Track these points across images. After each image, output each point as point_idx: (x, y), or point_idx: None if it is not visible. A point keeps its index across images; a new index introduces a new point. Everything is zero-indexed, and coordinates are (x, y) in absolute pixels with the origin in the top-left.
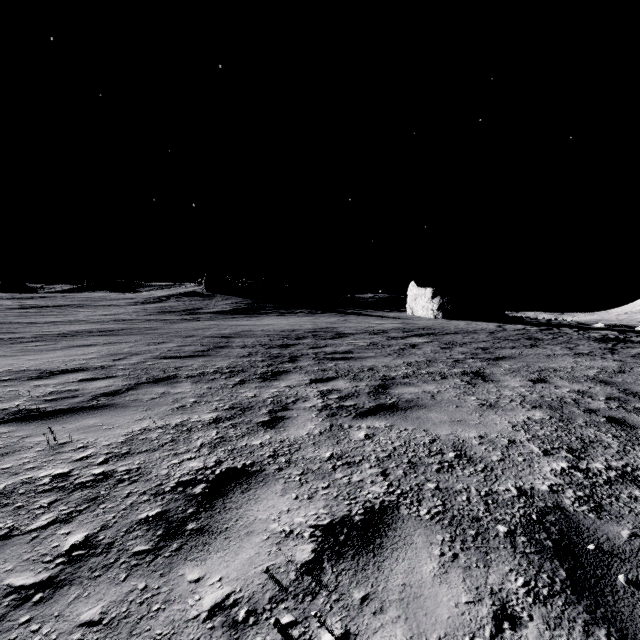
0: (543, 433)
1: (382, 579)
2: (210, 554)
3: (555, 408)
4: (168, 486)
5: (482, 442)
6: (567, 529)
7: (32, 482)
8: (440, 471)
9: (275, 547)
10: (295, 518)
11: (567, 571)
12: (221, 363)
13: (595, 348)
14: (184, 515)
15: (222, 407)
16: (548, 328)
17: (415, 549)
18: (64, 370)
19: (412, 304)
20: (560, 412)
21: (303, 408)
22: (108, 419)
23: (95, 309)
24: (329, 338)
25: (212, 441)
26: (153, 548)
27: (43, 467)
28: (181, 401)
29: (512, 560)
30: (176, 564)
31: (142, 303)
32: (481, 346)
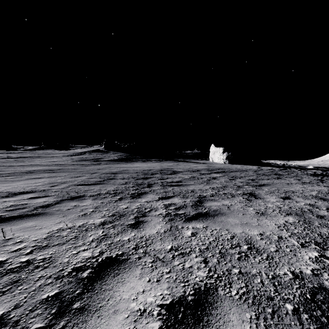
0: (297, 231)
1: None
2: None
3: (299, 215)
4: (66, 271)
5: (262, 238)
6: None
7: None
8: (240, 259)
9: (133, 325)
10: (148, 298)
11: None
12: (110, 188)
13: (312, 179)
14: (73, 295)
15: (108, 214)
16: (284, 168)
17: (232, 327)
18: (22, 192)
19: (212, 156)
20: (303, 217)
21: (154, 215)
22: (40, 222)
23: (46, 158)
24: (169, 174)
25: (99, 237)
26: (46, 326)
27: None
28: (84, 211)
29: None
30: None
31: (71, 155)
32: (251, 178)
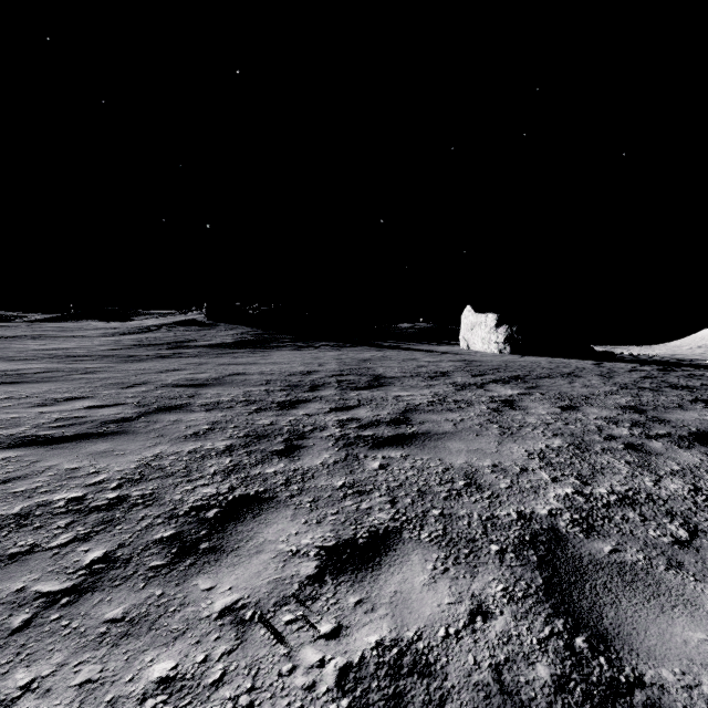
0: None
1: None
2: None
3: None
4: None
5: None
6: None
7: None
8: None
9: None
10: None
11: None
12: (123, 462)
13: None
14: None
15: None
16: (666, 368)
17: None
18: None
19: (468, 335)
20: None
21: None
22: None
23: (50, 341)
24: (363, 386)
25: None
26: None
27: None
28: None
29: None
30: None
31: (122, 334)
32: (623, 403)
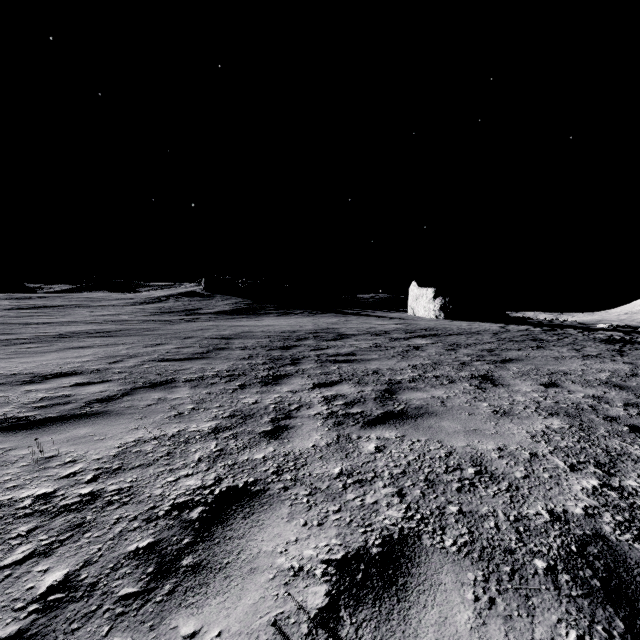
0: (565, 444)
1: (410, 633)
2: (208, 599)
3: (573, 415)
4: (162, 509)
5: (502, 455)
6: (614, 564)
7: (11, 504)
8: (461, 491)
9: (283, 589)
10: (304, 550)
11: (624, 621)
12: (221, 366)
13: (603, 350)
14: (179, 546)
15: (222, 415)
16: (552, 329)
17: (445, 592)
18: (58, 374)
19: (413, 304)
20: (579, 420)
21: (307, 416)
22: (100, 428)
23: (93, 309)
24: (331, 339)
25: (211, 454)
26: (142, 590)
27: (25, 486)
28: (178, 408)
29: (558, 606)
30: (168, 612)
31: (141, 303)
32: (486, 348)
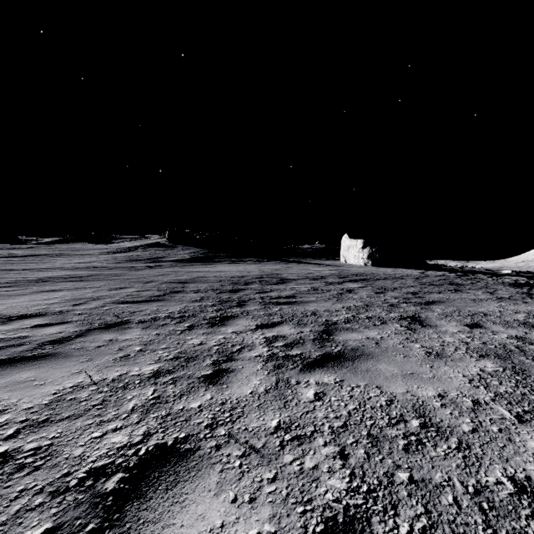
0: (505, 390)
1: None
2: None
3: (503, 357)
4: (75, 477)
5: (444, 403)
6: None
7: None
8: (408, 450)
9: None
10: None
11: None
12: (174, 308)
13: (513, 293)
14: None
15: (166, 357)
16: (464, 274)
17: None
18: (23, 315)
19: (345, 253)
20: (510, 362)
21: (248, 358)
22: (43, 372)
23: (72, 258)
24: (274, 283)
25: (146, 403)
26: None
27: None
28: (126, 349)
29: None
30: None
31: (113, 252)
32: (410, 291)
